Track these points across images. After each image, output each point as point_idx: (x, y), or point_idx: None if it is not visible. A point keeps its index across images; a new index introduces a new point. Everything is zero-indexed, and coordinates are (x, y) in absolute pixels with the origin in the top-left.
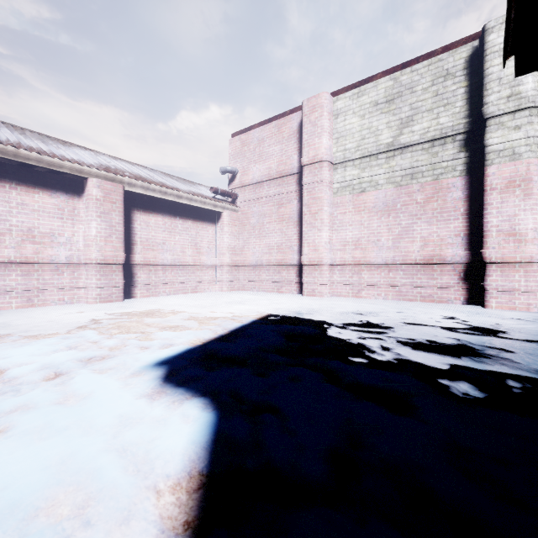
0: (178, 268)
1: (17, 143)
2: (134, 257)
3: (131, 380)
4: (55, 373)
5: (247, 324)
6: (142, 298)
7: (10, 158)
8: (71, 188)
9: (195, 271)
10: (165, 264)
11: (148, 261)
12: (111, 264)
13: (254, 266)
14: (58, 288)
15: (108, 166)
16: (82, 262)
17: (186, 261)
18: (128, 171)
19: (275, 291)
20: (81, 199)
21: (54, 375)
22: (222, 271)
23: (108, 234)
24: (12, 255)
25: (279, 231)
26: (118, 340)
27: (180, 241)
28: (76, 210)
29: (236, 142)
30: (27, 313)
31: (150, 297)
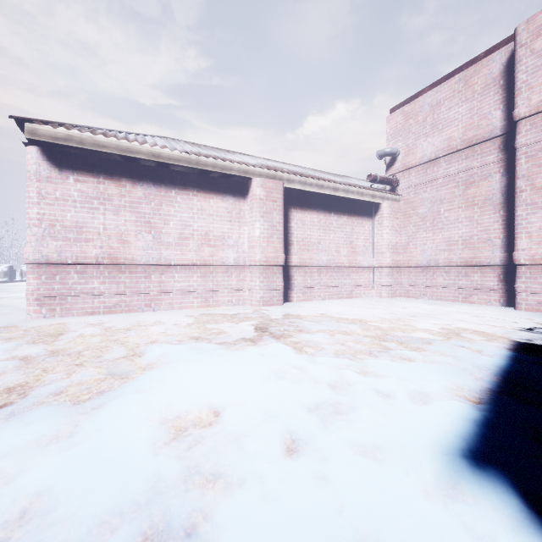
0: (333, 270)
1: (197, 152)
2: (290, 258)
3: (464, 515)
4: (290, 437)
5: (512, 363)
6: (298, 302)
7: (193, 166)
8: (237, 191)
9: (350, 274)
10: (320, 265)
11: (304, 263)
12: (272, 266)
13: (424, 267)
14: (227, 290)
15: (267, 165)
16: (247, 264)
17: (340, 261)
18: (284, 169)
19: (459, 300)
20: (245, 201)
21: (289, 441)
22: (380, 273)
23: (269, 235)
24: (194, 258)
25: (466, 220)
26: (328, 369)
27: (334, 240)
28: (241, 212)
29: (397, 117)
30: (206, 313)
31: (306, 301)
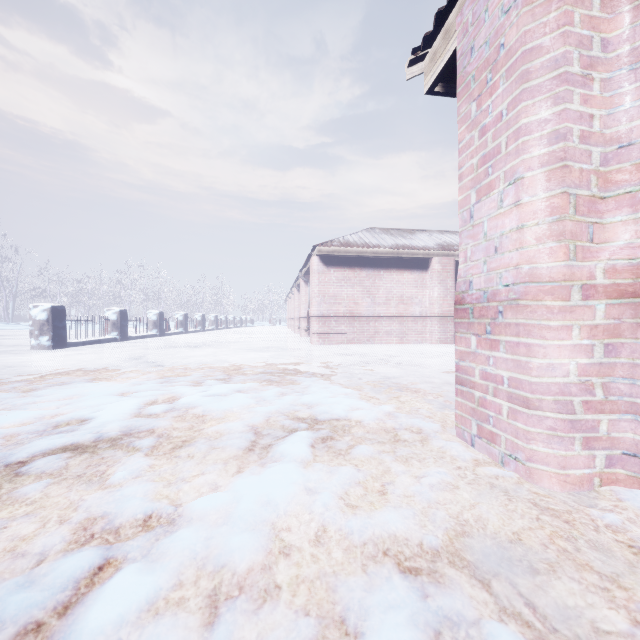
0: None
1: (396, 245)
2: None
3: None
4: None
5: None
6: None
7: (395, 256)
8: (421, 266)
9: None
10: None
11: None
12: (446, 316)
13: None
14: (415, 333)
15: (442, 244)
16: (428, 315)
17: None
18: (455, 244)
19: None
20: (427, 272)
21: None
22: None
23: (444, 295)
24: (394, 312)
25: None
26: None
27: None
28: (424, 280)
29: None
30: (404, 346)
31: None
